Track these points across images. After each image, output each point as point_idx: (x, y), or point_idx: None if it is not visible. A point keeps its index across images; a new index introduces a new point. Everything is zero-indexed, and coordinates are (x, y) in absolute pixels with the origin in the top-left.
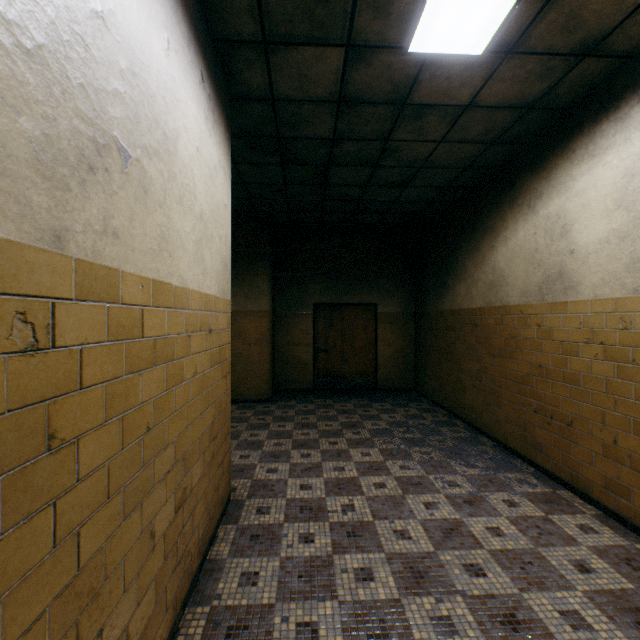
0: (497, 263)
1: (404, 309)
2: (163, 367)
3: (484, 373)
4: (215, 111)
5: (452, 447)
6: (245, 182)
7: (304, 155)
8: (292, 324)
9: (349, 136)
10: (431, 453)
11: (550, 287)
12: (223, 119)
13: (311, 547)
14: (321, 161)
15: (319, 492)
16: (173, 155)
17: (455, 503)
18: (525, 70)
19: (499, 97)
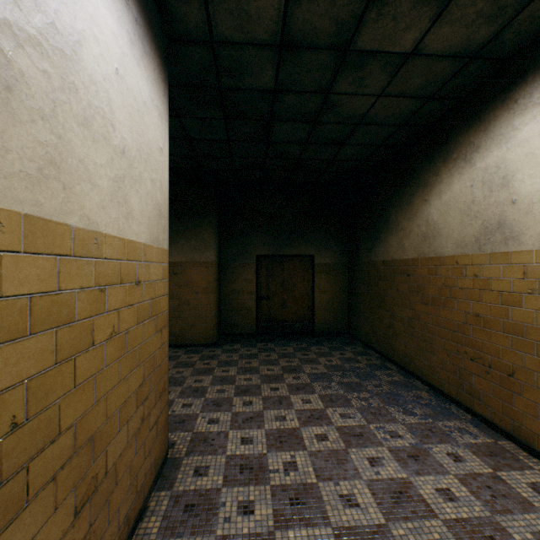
0: (430, 216)
1: (338, 260)
2: (50, 333)
3: (417, 320)
4: (145, 41)
5: (389, 392)
6: (190, 138)
7: (246, 109)
8: (237, 274)
9: (290, 88)
10: (369, 399)
11: (488, 238)
12: (157, 56)
13: (250, 520)
14: (263, 116)
15: (260, 447)
16: (71, 60)
17: (400, 458)
18: (475, 10)
19: (443, 43)
